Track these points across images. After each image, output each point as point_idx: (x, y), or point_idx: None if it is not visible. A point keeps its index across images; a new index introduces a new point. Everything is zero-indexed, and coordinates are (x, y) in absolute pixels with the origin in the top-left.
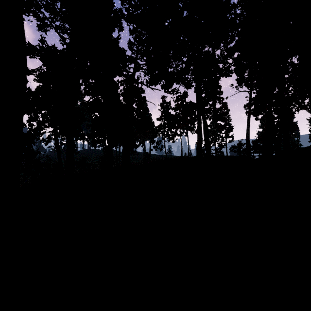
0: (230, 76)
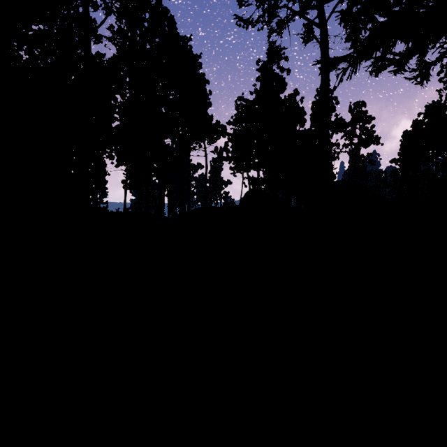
0: (113, 159)
